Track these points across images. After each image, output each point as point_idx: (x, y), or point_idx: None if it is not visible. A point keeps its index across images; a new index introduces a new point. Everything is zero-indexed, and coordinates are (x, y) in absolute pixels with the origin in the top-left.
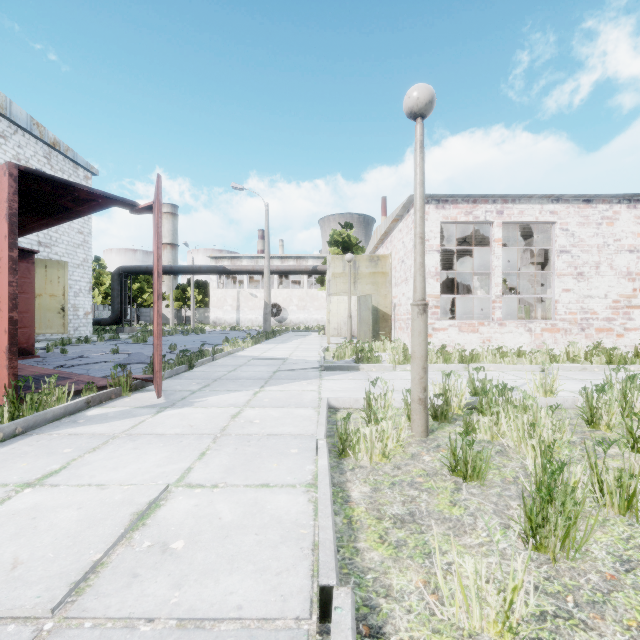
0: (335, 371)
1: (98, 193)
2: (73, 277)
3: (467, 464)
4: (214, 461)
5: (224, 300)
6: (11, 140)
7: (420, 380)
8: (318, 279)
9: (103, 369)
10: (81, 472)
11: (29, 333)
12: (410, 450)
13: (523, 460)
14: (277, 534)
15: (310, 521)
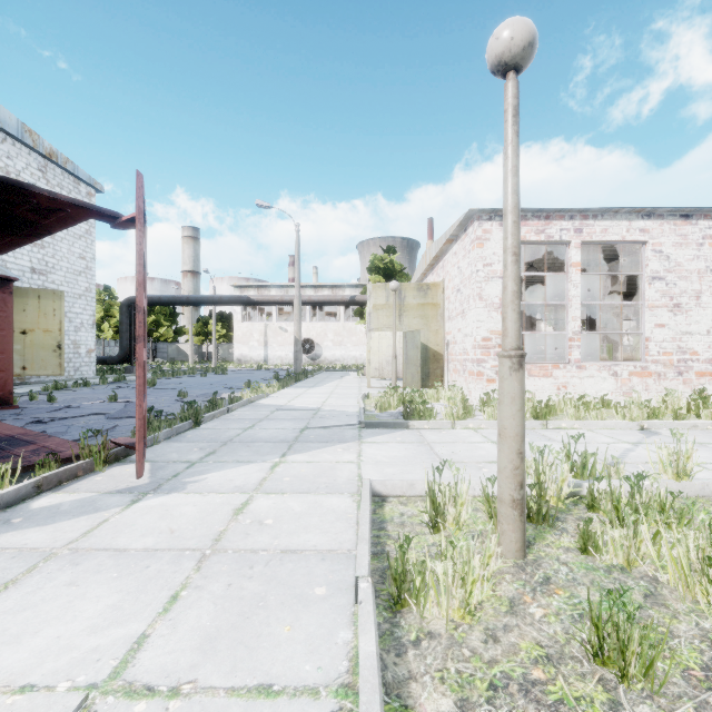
0: (378, 429)
1: (63, 199)
2: (73, 309)
3: (625, 651)
4: (188, 618)
5: (250, 335)
6: None
7: (514, 471)
8: (356, 311)
9: (88, 425)
10: None
11: (5, 378)
12: (505, 590)
13: (699, 620)
14: None
15: None
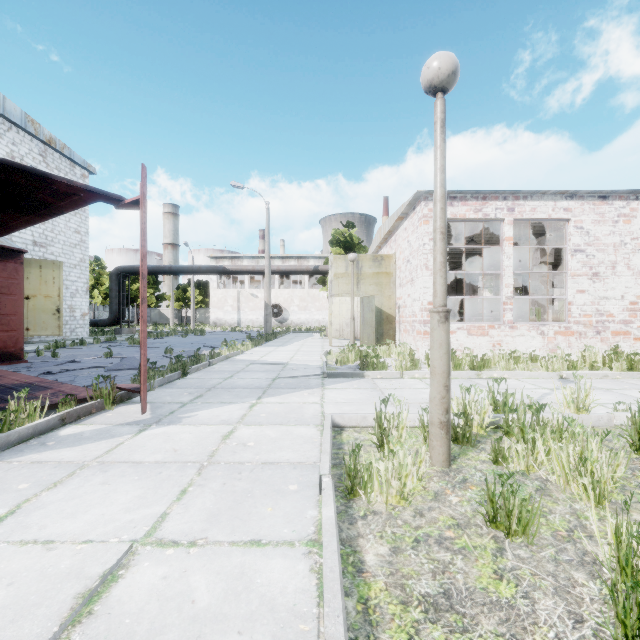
0: (338, 378)
1: (78, 186)
2: (70, 277)
3: (510, 516)
4: (196, 503)
5: (225, 300)
6: (5, 137)
7: (441, 400)
8: (319, 279)
9: (91, 376)
10: (30, 520)
11: (17, 337)
12: (432, 486)
13: (572, 503)
14: (268, 633)
15: (313, 607)
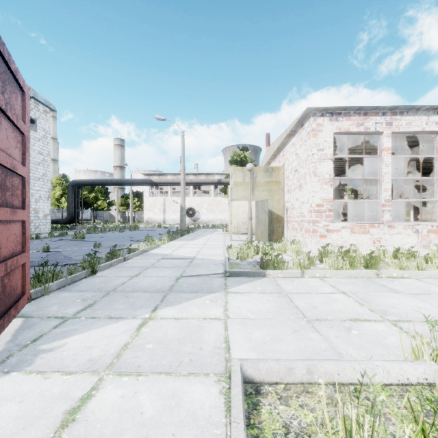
0: (240, 277)
1: None
2: (34, 187)
3: None
4: None
5: (154, 205)
6: None
7: None
8: (222, 189)
9: None
10: None
11: None
12: None
13: None
14: None
15: None
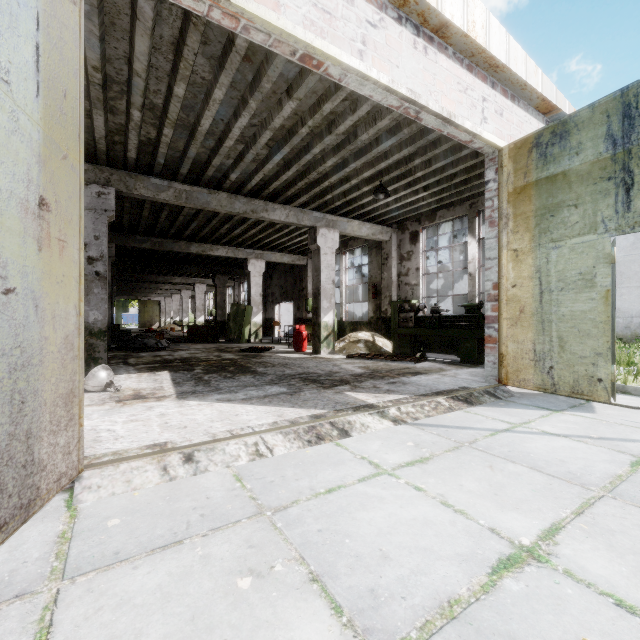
0: None
1: None
2: None
3: None
4: None
5: None
6: None
7: None
8: None
9: None
10: None
11: None
12: None
13: None
14: None
15: None
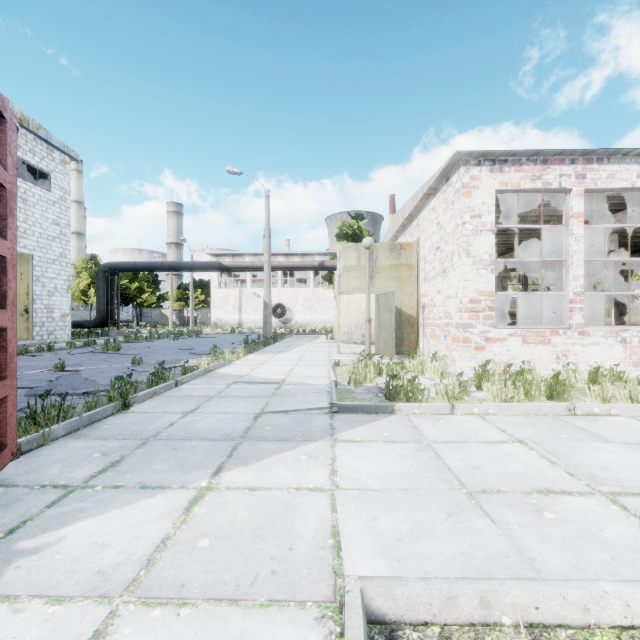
0: (355, 414)
1: None
2: (47, 274)
3: None
4: None
5: (225, 300)
6: None
7: None
8: (325, 276)
9: None
10: None
11: None
12: None
13: None
14: None
15: None
